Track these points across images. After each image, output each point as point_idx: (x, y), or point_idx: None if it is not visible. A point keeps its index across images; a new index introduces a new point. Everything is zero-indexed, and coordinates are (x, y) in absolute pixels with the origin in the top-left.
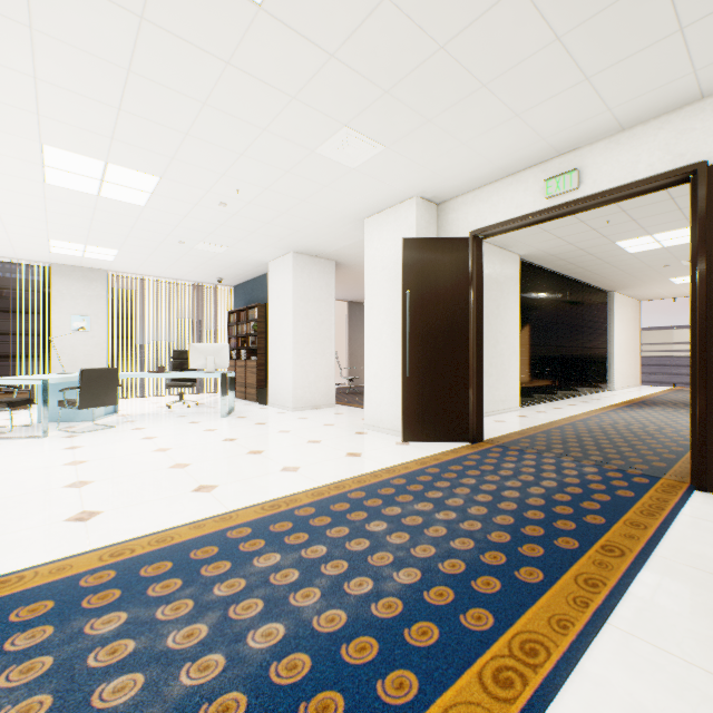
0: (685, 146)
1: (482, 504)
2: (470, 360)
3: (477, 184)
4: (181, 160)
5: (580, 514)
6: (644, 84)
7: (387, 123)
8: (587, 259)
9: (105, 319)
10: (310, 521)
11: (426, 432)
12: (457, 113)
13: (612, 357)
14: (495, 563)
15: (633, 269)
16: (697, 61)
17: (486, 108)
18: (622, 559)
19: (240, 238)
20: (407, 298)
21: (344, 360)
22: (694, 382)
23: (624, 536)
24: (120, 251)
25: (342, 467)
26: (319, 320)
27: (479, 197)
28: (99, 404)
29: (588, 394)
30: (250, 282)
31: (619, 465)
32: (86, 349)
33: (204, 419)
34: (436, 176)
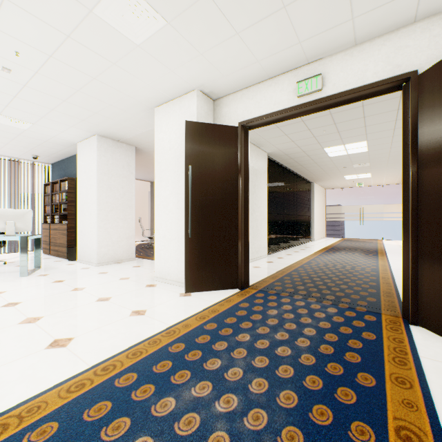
0: (401, 59)
1: (262, 373)
2: (239, 224)
3: (245, 83)
4: None
5: (351, 373)
6: None
7: None
8: (306, 159)
9: None
10: None
11: (205, 283)
12: None
13: (313, 221)
14: None
15: (328, 168)
16: None
17: None
18: None
19: (41, 115)
20: (189, 171)
21: (148, 223)
22: (406, 241)
23: (404, 405)
24: None
25: (122, 332)
26: (121, 192)
27: (246, 95)
28: None
29: (302, 244)
30: (64, 160)
31: (348, 302)
32: None
33: (0, 279)
34: (213, 69)
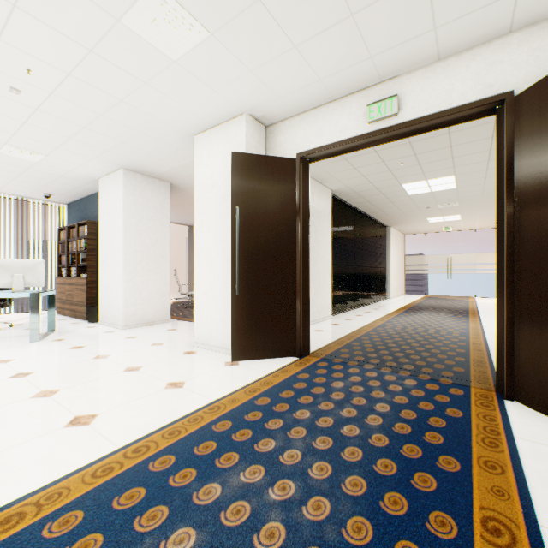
0: (494, 77)
1: (324, 455)
2: (298, 277)
3: (304, 106)
4: None
5: (432, 456)
6: None
7: None
8: (379, 197)
9: None
10: None
11: (255, 350)
12: None
13: (389, 274)
14: None
15: (407, 208)
16: None
17: None
18: None
19: (55, 145)
20: (236, 213)
21: (185, 277)
22: (500, 298)
23: (493, 493)
24: None
25: (156, 408)
26: (153, 238)
27: (306, 121)
28: None
29: (376, 302)
30: (83, 200)
31: (431, 373)
32: None
33: (6, 345)
34: (265, 89)
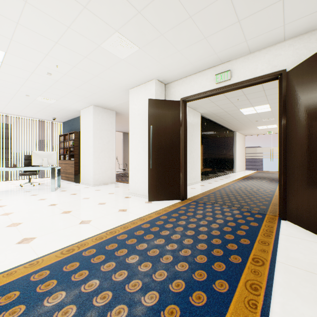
0: (277, 62)
1: (190, 237)
2: (181, 160)
3: (184, 75)
4: (17, 42)
5: (238, 238)
6: (262, 28)
7: (140, 33)
8: (228, 116)
9: None
10: (91, 260)
11: (160, 196)
12: (176, 32)
13: (235, 158)
14: (201, 279)
15: (244, 121)
16: (286, 19)
17: (190, 31)
18: (264, 267)
19: (62, 95)
20: (150, 129)
21: (121, 160)
22: (280, 170)
23: (261, 251)
24: None
25: (116, 218)
26: (107, 140)
27: (185, 82)
28: None
29: (227, 174)
30: (71, 120)
31: (247, 208)
32: None
33: (41, 192)
34: (165, 68)
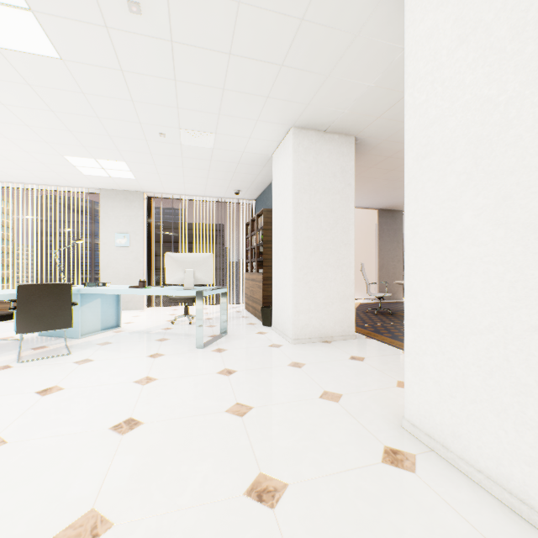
0: None
1: None
2: None
3: None
4: None
5: None
6: None
7: None
8: None
9: (141, 235)
10: None
11: None
12: None
13: None
14: None
15: None
16: None
17: None
18: None
19: (216, 111)
20: None
21: (373, 273)
22: None
23: None
24: (127, 163)
25: None
26: (330, 219)
27: None
28: (46, 327)
29: None
30: (265, 191)
31: None
32: (126, 262)
33: (174, 349)
34: None
